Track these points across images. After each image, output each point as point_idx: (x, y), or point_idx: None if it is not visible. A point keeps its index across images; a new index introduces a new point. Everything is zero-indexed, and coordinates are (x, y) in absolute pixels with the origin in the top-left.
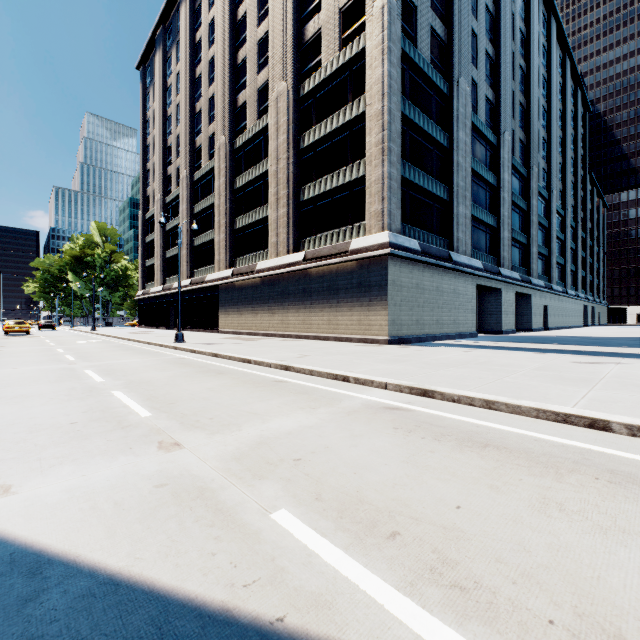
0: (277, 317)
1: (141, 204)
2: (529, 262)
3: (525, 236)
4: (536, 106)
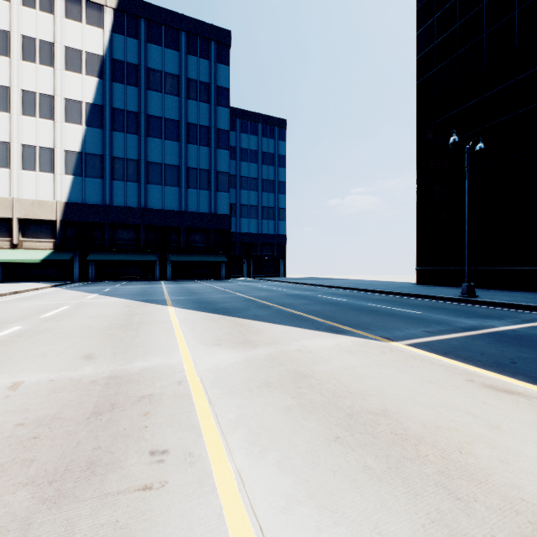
0: None
1: None
2: None
3: None
4: None
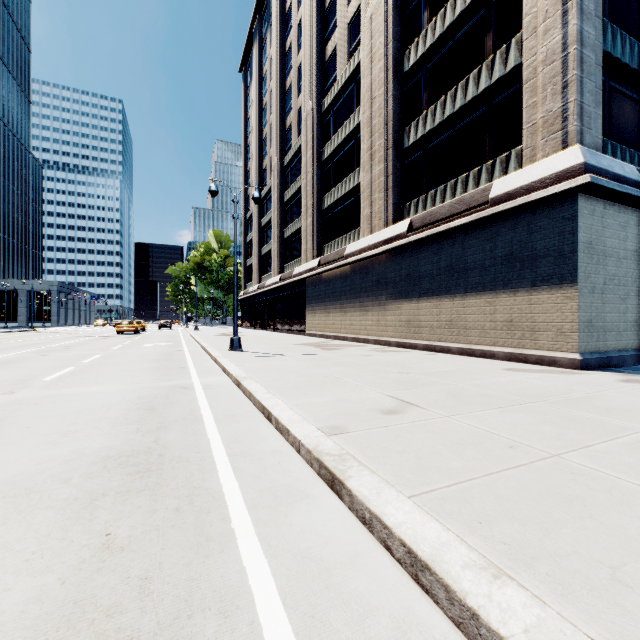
0: (371, 316)
1: (243, 205)
2: None
3: None
4: None
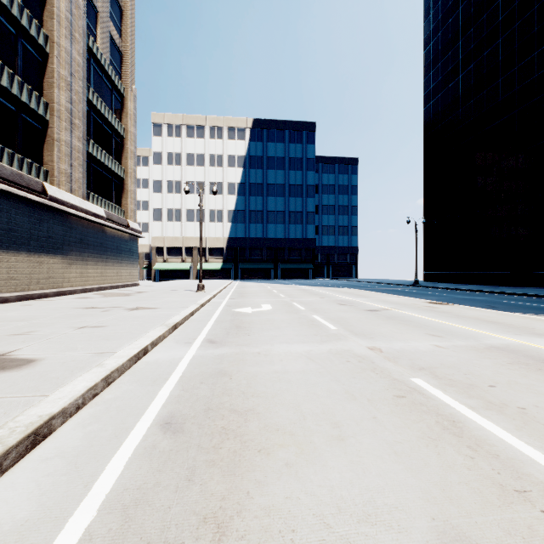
0: (76, 269)
1: None
2: None
3: None
4: None
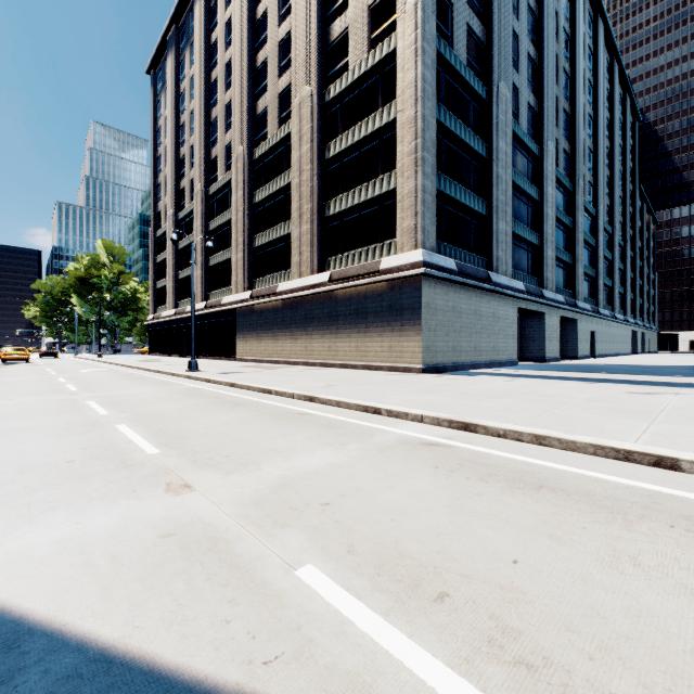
0: (300, 343)
1: (152, 220)
2: (574, 284)
3: (570, 255)
4: (582, 114)
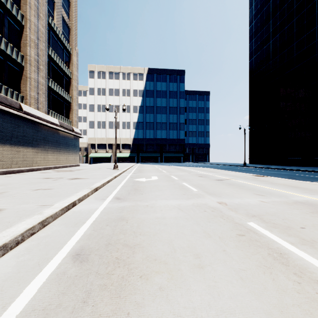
0: (41, 155)
1: None
2: None
3: None
4: None
